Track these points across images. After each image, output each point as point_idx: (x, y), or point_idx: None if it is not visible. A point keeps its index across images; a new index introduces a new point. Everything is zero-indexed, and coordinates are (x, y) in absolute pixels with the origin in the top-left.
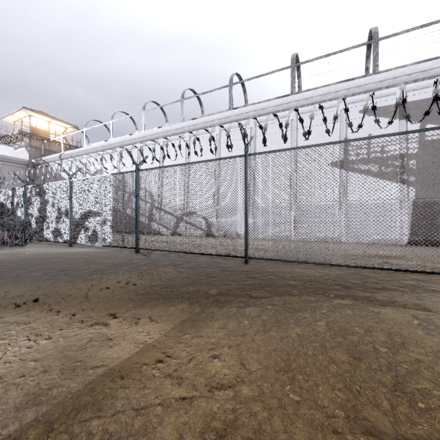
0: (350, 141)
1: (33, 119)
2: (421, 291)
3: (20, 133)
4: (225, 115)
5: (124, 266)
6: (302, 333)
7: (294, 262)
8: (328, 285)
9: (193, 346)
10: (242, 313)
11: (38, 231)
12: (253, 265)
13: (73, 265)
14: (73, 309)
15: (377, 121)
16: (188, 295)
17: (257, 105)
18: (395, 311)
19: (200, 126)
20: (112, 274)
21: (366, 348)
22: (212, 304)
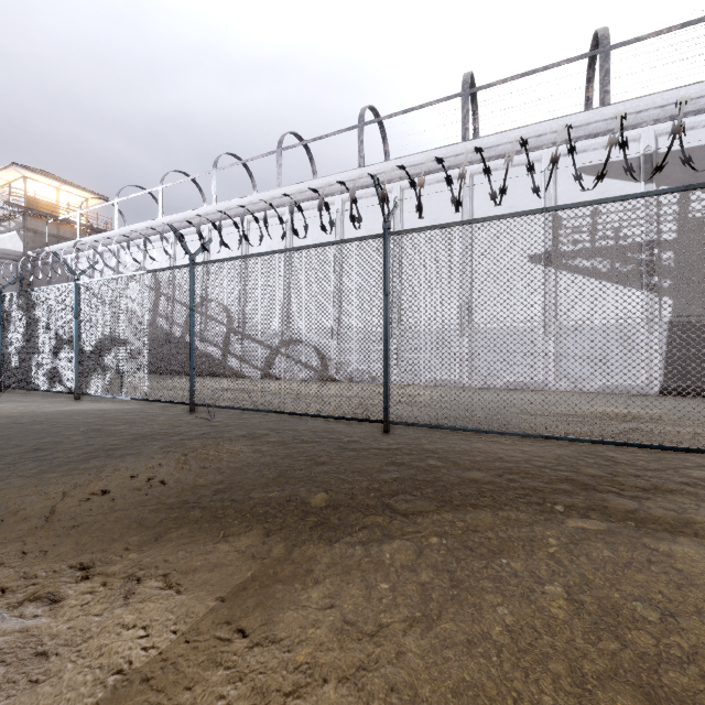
0: (581, 205)
1: (30, 183)
2: None
3: (7, 207)
4: (351, 175)
5: (158, 440)
6: (515, 624)
7: (475, 431)
8: (547, 482)
9: (247, 681)
10: (375, 558)
11: (22, 372)
12: (399, 437)
13: (61, 439)
14: (2, 553)
15: (628, 169)
16: (264, 509)
17: (405, 159)
18: (703, 549)
19: (309, 195)
20: (127, 458)
21: (686, 681)
22: (311, 535)
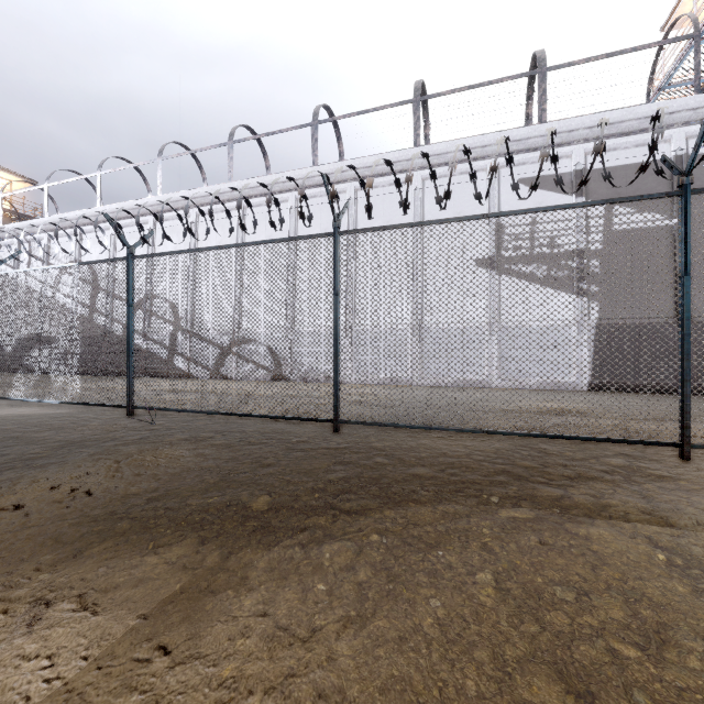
0: (518, 213)
1: None
2: (640, 479)
3: None
4: (305, 173)
5: (89, 446)
6: (446, 615)
7: (421, 428)
8: (485, 475)
9: (164, 703)
10: (315, 560)
11: None
12: (348, 436)
13: None
14: None
15: (559, 182)
16: (201, 516)
17: (359, 160)
18: (616, 530)
19: (262, 191)
20: (49, 468)
21: (594, 655)
22: (249, 541)
